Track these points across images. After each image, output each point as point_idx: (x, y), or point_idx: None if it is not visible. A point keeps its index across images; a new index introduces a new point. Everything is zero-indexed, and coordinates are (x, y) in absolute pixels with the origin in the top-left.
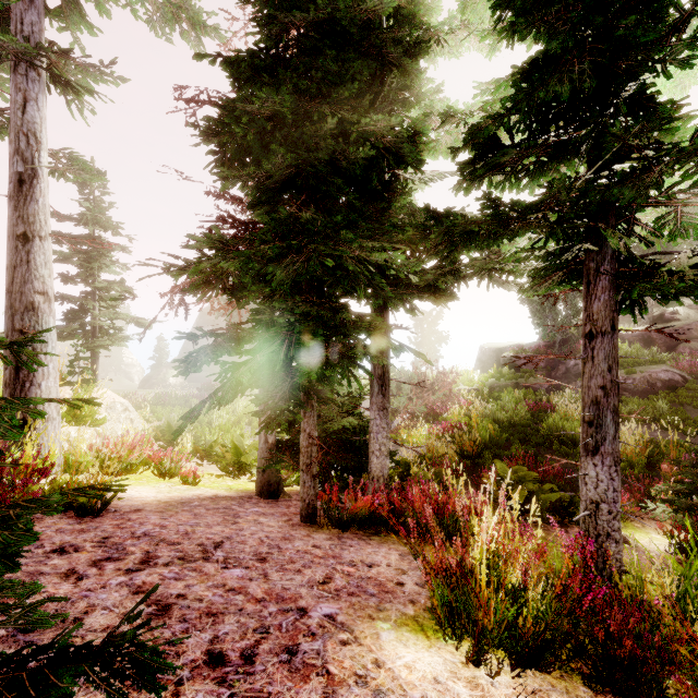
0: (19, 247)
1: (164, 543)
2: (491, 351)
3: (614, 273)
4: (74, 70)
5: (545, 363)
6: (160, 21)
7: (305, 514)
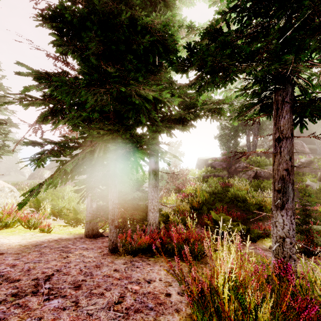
0: None
1: (6, 282)
2: (202, 160)
3: (292, 102)
4: None
5: (226, 165)
6: None
7: (111, 248)
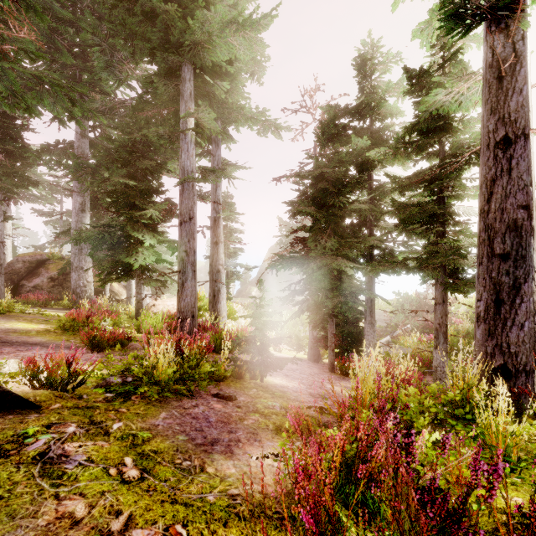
0: (214, 247)
1: None
2: None
3: (444, 281)
4: (231, 166)
5: None
6: (263, 131)
7: (330, 367)
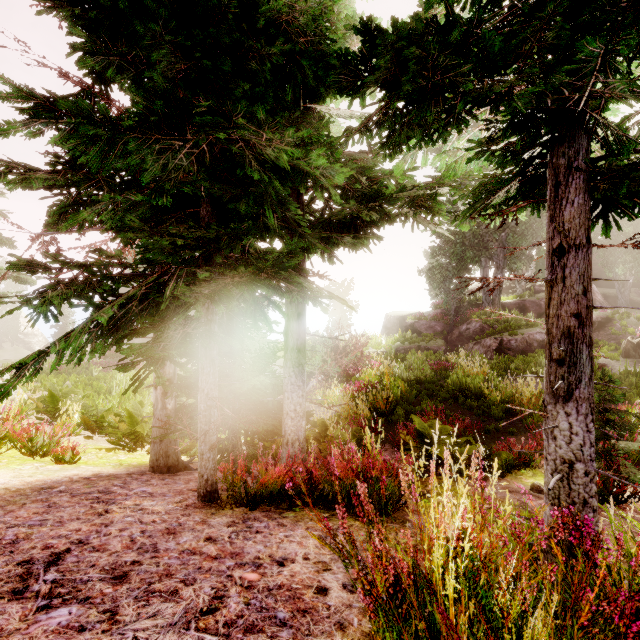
0: None
1: None
2: (395, 319)
3: (589, 171)
4: None
5: (442, 328)
6: None
7: (204, 492)
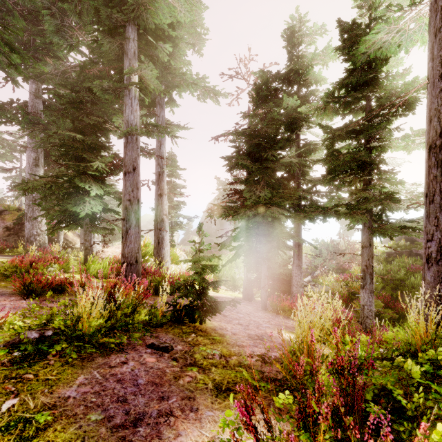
0: (159, 198)
1: None
2: None
3: (370, 226)
4: (174, 127)
5: None
6: (202, 96)
7: (263, 306)
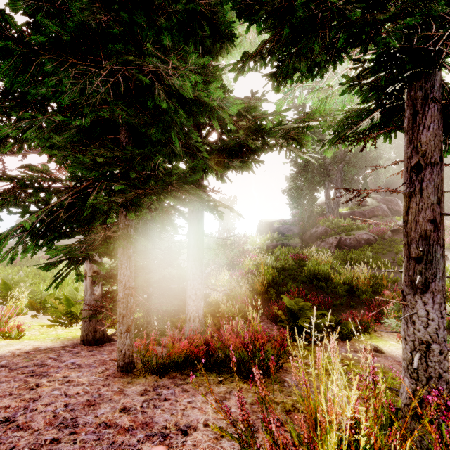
0: None
1: None
2: (266, 224)
3: (441, 102)
4: None
5: (298, 231)
6: None
7: (122, 364)
